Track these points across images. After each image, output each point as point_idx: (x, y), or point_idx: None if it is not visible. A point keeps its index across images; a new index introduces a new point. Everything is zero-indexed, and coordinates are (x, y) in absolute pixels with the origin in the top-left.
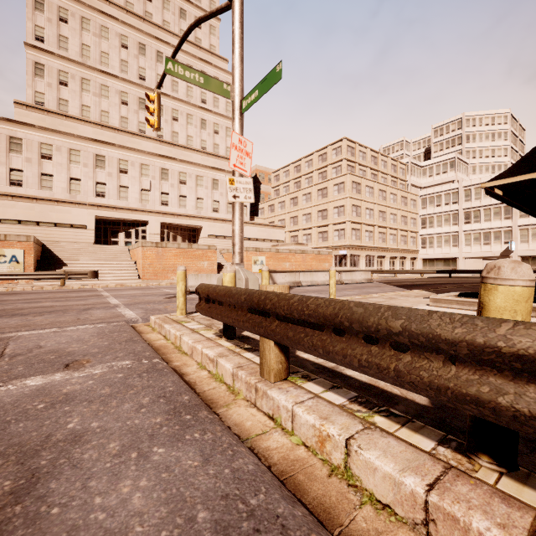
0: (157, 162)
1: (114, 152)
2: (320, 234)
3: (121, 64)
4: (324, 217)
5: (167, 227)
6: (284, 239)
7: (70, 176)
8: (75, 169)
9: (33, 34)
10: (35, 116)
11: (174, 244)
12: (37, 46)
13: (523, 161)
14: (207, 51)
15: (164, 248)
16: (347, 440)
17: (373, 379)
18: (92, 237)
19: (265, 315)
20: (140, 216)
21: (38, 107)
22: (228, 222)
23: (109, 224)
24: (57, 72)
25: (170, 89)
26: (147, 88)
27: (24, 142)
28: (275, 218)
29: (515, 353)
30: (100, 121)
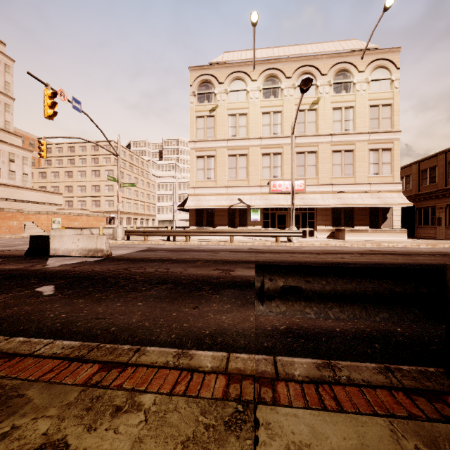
0: None
1: None
2: (94, 202)
3: None
4: (97, 190)
5: None
6: (62, 203)
7: None
8: None
9: None
10: None
11: None
12: None
13: (181, 204)
14: None
15: None
16: (158, 242)
17: (158, 241)
18: None
19: (146, 233)
20: None
21: None
22: (10, 187)
23: None
24: None
25: None
26: None
27: None
28: (48, 184)
29: (168, 231)
30: None
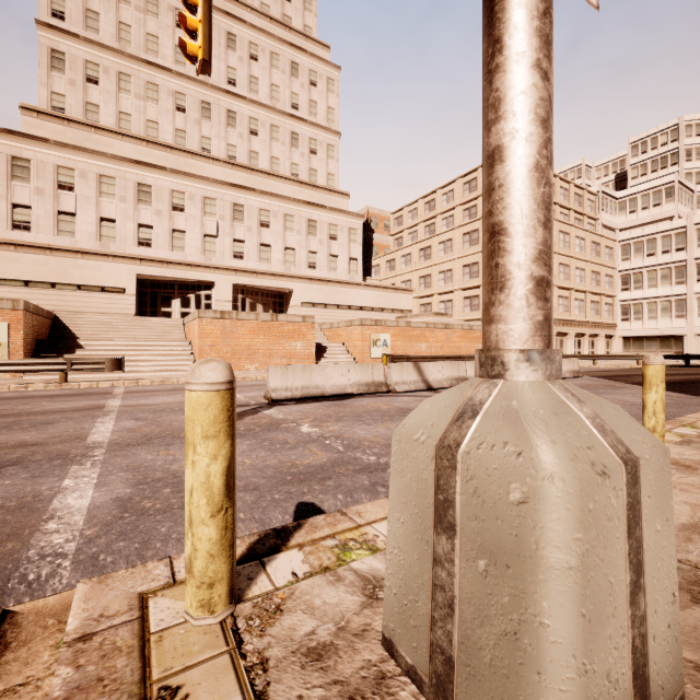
0: (226, 194)
1: (164, 179)
2: (467, 301)
3: (176, 52)
4: (473, 274)
5: (241, 291)
6: (411, 308)
7: (101, 215)
8: (108, 205)
9: (48, 8)
10: (51, 128)
11: (250, 315)
12: (54, 25)
13: None
14: (299, 33)
15: (234, 320)
16: None
17: None
18: (132, 306)
19: None
20: (202, 274)
21: (54, 114)
22: (330, 283)
23: (158, 286)
24: (83, 64)
25: (246, 88)
26: (214, 87)
27: (33, 165)
28: (397, 278)
29: None
30: (145, 135)
